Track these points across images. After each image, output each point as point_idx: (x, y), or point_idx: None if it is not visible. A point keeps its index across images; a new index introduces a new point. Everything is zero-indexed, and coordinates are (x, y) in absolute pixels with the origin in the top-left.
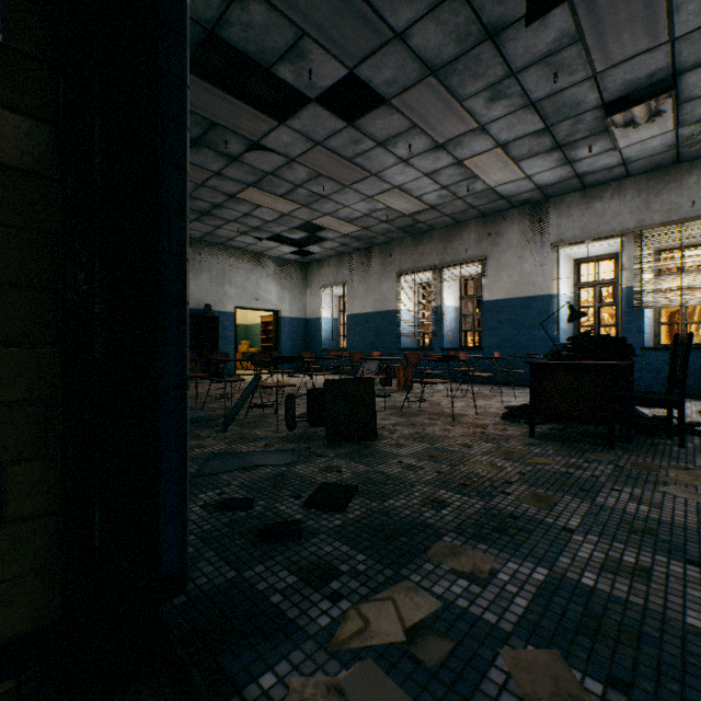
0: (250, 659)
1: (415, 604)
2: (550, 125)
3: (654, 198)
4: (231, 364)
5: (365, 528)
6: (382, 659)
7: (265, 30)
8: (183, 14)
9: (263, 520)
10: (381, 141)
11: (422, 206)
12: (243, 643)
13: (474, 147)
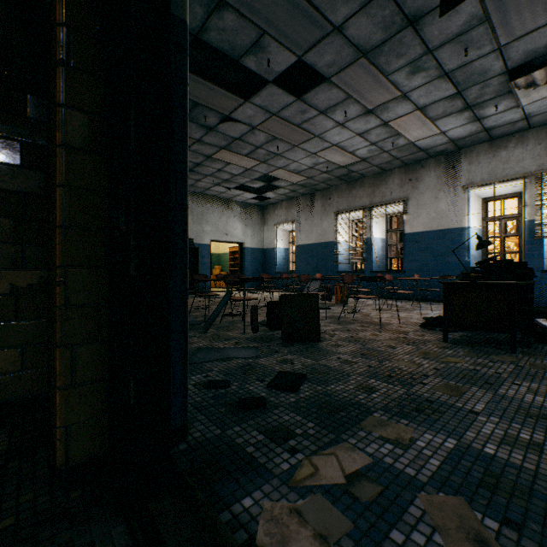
0: (234, 488)
1: (352, 458)
2: (461, 90)
3: None
4: (207, 283)
5: (313, 404)
6: (329, 494)
7: (235, 32)
8: (185, 34)
9: (237, 396)
10: (323, 110)
11: (355, 159)
12: (229, 477)
13: (398, 111)
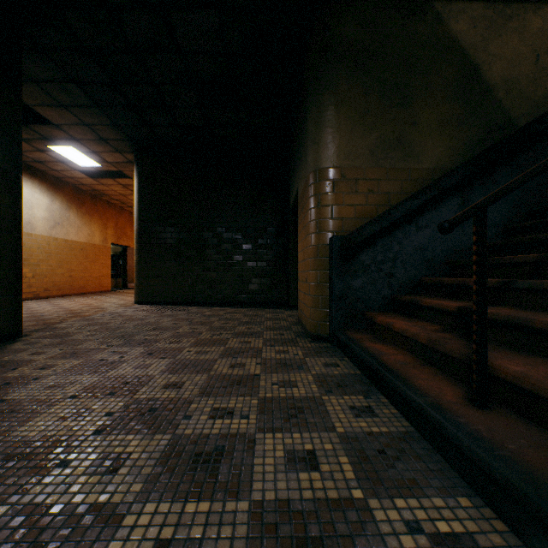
0: None
1: None
2: None
3: None
4: None
5: None
6: None
7: None
8: None
9: None
10: None
11: None
12: None
13: None
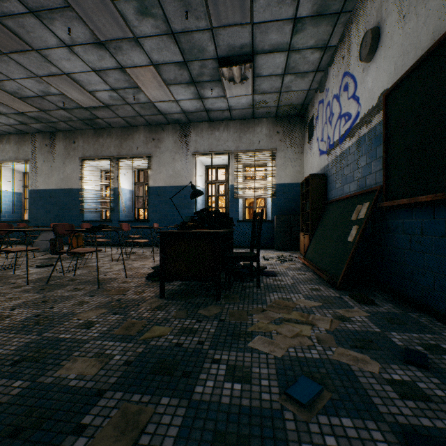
0: None
1: None
2: (187, 60)
3: (243, 135)
4: None
5: None
6: None
7: None
8: None
9: None
10: (34, 9)
11: (97, 102)
12: None
13: (133, 57)
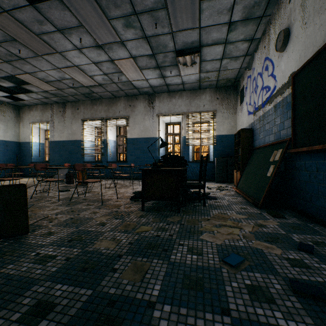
0: None
1: None
2: (155, 53)
3: (192, 101)
4: None
5: None
6: None
7: None
8: None
9: None
10: (60, 29)
11: (94, 83)
12: None
13: (119, 53)
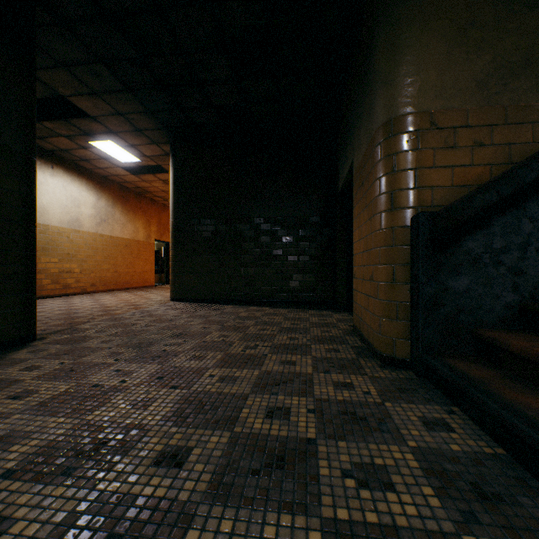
0: None
1: None
2: None
3: None
4: None
5: None
6: None
7: None
8: None
9: None
10: None
11: None
12: None
13: None
